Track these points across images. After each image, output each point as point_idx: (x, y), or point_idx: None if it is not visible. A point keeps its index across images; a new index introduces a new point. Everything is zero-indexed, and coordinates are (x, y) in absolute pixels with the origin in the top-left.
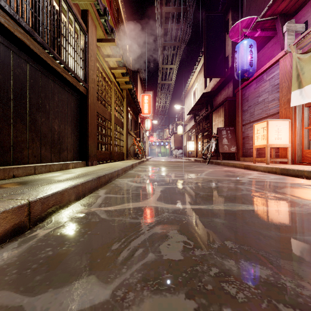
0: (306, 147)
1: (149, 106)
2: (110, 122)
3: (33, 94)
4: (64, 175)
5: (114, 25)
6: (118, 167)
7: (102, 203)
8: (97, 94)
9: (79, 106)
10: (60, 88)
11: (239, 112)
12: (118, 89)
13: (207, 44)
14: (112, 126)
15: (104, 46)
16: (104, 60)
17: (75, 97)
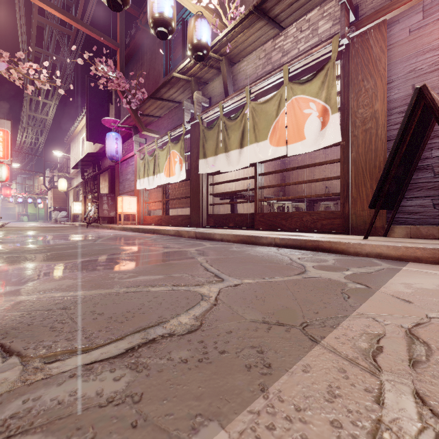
0: (146, 214)
1: (6, 148)
2: None
3: None
4: None
5: None
6: None
7: None
8: None
9: None
10: None
11: (117, 182)
12: None
13: (90, 108)
14: None
15: None
16: None
17: None
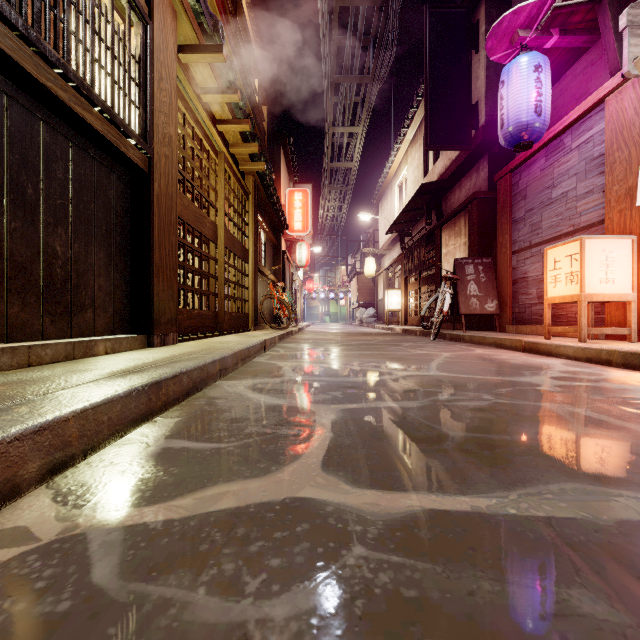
0: None
1: (305, 215)
2: (214, 244)
3: None
4: (56, 377)
5: (225, 26)
6: (226, 350)
7: (137, 485)
8: (182, 177)
9: (132, 199)
10: (74, 148)
11: (504, 223)
12: (235, 170)
13: (432, 76)
14: (220, 253)
15: (197, 65)
16: (197, 97)
17: (119, 177)
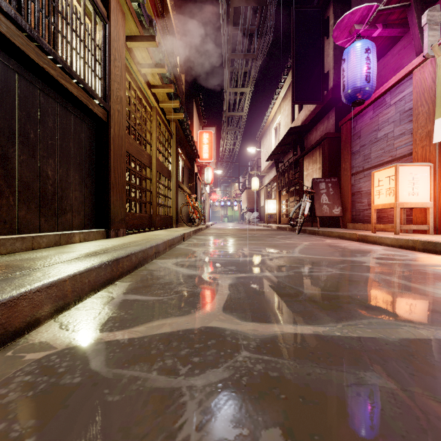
0: None
1: (211, 148)
2: (149, 169)
3: (1, 111)
4: (52, 256)
5: (157, 22)
6: (159, 239)
7: (109, 320)
8: (128, 124)
9: (96, 139)
10: (59, 107)
11: (346, 154)
12: (163, 119)
13: (297, 54)
14: (154, 175)
15: (138, 49)
16: (138, 71)
17: (88, 125)
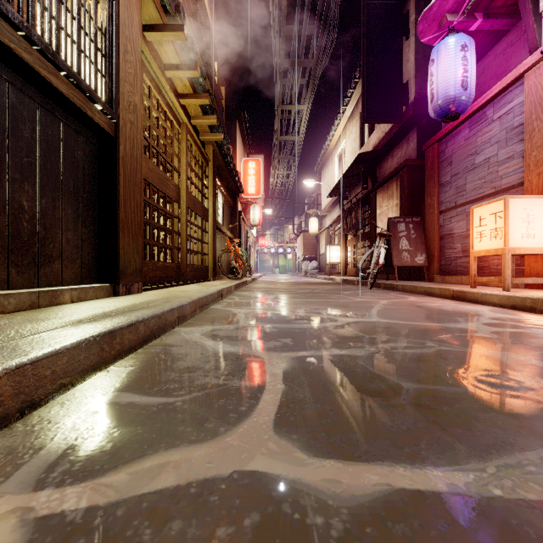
0: None
1: (258, 181)
2: (177, 204)
3: None
4: (9, 327)
5: (187, 12)
6: (185, 298)
7: (67, 454)
8: (148, 143)
9: (99, 160)
10: (41, 110)
11: (432, 186)
12: (196, 140)
13: (368, 59)
14: (183, 212)
15: (161, 43)
16: (161, 72)
17: (87, 140)
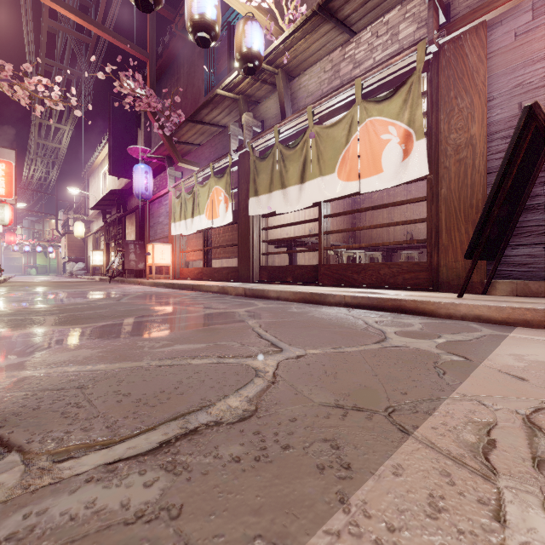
0: (182, 266)
1: (10, 183)
2: None
3: None
4: None
5: None
6: None
7: None
8: None
9: None
10: None
11: (147, 226)
12: None
13: (114, 134)
14: None
15: None
16: None
17: None
